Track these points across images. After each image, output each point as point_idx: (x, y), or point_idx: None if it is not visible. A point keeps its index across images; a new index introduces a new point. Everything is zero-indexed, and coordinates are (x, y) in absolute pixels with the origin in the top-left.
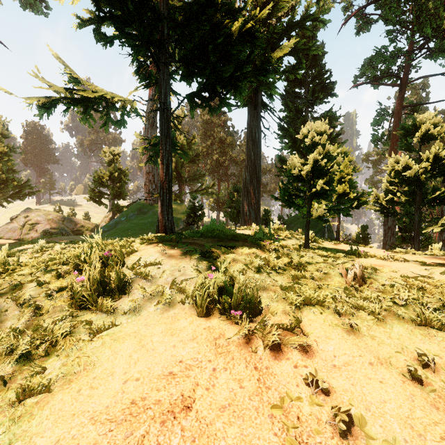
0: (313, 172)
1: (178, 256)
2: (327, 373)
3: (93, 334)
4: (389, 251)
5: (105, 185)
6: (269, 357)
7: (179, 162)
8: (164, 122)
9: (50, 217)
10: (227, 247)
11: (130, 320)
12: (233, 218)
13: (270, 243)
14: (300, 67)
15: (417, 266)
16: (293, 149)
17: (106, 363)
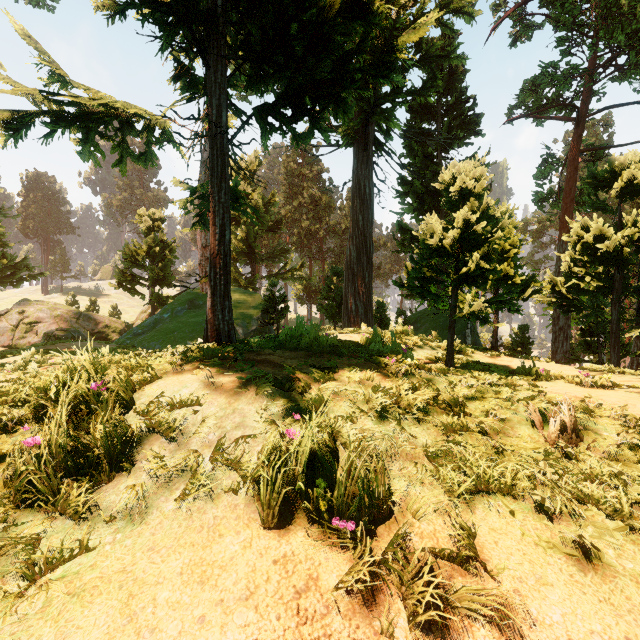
0: (462, 241)
1: (233, 387)
2: None
3: (29, 577)
4: (581, 368)
5: (141, 265)
6: None
7: (252, 231)
8: (216, 155)
9: (58, 313)
10: (323, 367)
11: (120, 535)
12: (332, 315)
13: (397, 359)
14: (432, 86)
15: None
16: (419, 212)
17: None
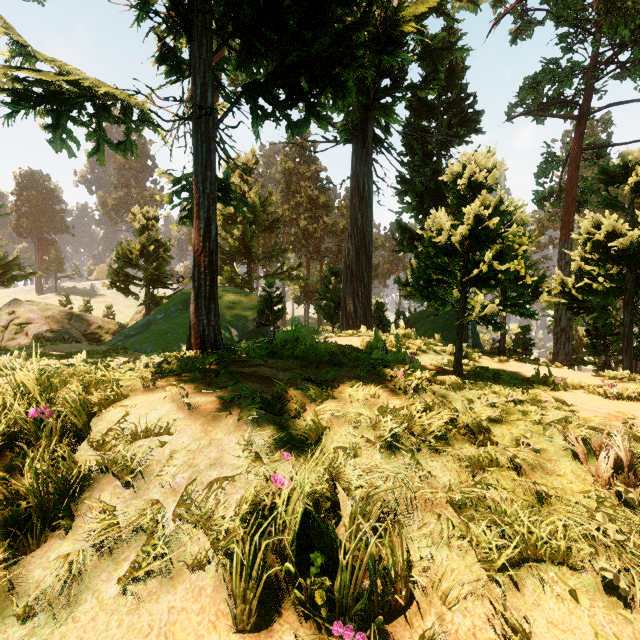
0: (472, 238)
1: (212, 410)
2: None
3: None
4: (598, 375)
5: (134, 264)
6: None
7: (248, 230)
8: (201, 140)
9: (49, 314)
10: (321, 382)
11: (34, 639)
12: (330, 315)
13: (404, 370)
14: (434, 79)
15: None
16: (418, 211)
17: None
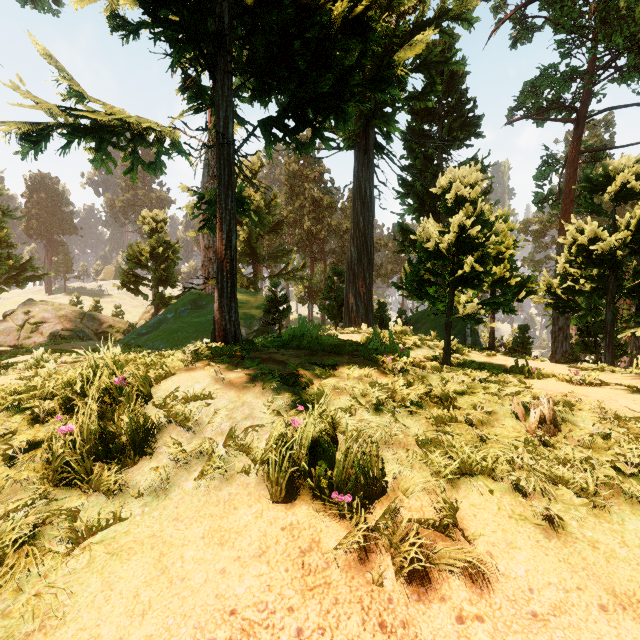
0: (458, 245)
1: (242, 383)
2: (524, 636)
3: (74, 540)
4: (573, 367)
5: (144, 265)
6: (406, 595)
7: (254, 232)
8: (223, 165)
9: (62, 314)
10: (324, 365)
11: (148, 508)
12: (333, 315)
13: (394, 357)
14: (432, 91)
15: (626, 394)
16: (420, 213)
17: (86, 612)
